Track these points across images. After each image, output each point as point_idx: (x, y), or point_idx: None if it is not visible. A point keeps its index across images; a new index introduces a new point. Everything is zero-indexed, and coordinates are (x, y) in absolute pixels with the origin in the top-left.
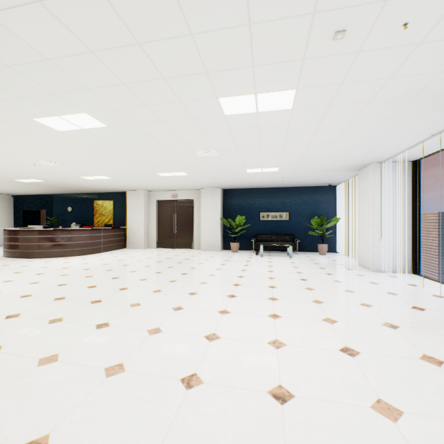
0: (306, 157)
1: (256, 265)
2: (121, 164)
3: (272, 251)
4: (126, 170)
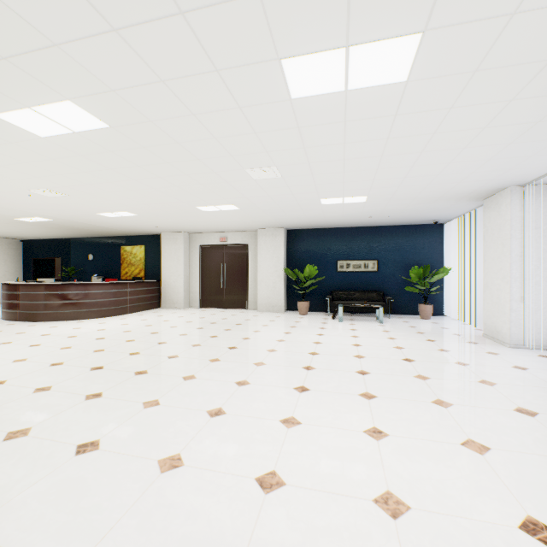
0: (412, 177)
1: (334, 334)
2: (145, 194)
3: (354, 313)
4: (154, 202)
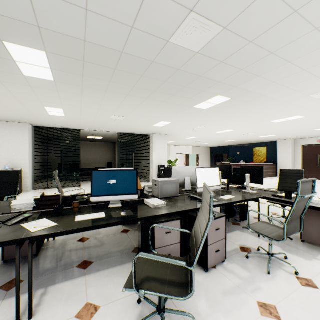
0: None
1: None
2: (291, 129)
3: None
4: (292, 131)
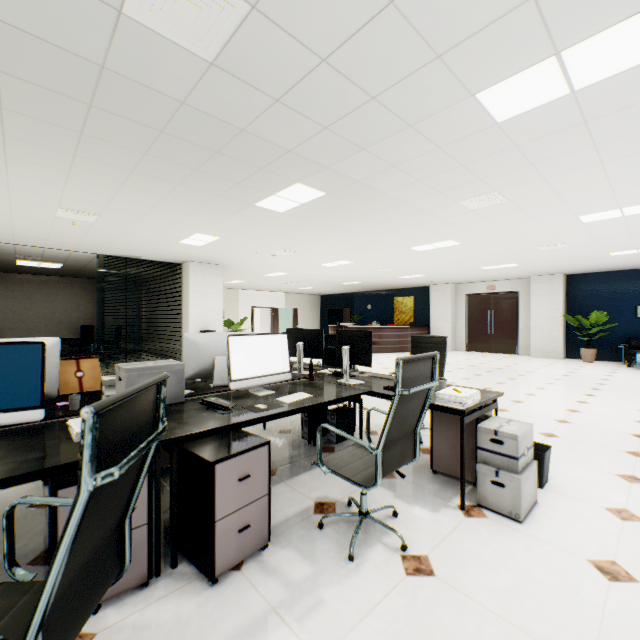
0: None
1: (626, 377)
2: (447, 265)
3: None
4: (448, 268)
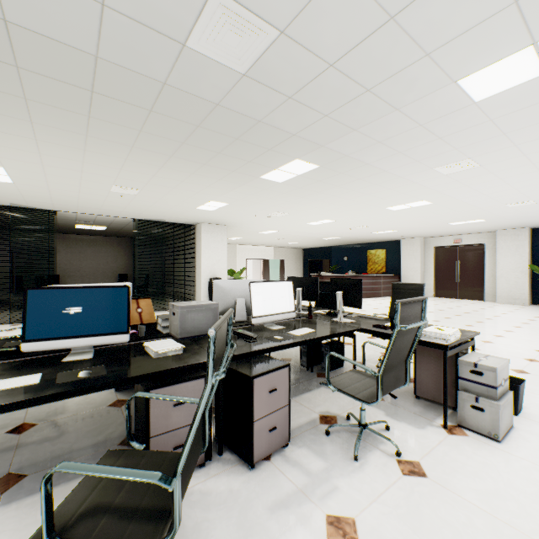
0: None
1: None
2: (417, 221)
3: None
4: (418, 224)
